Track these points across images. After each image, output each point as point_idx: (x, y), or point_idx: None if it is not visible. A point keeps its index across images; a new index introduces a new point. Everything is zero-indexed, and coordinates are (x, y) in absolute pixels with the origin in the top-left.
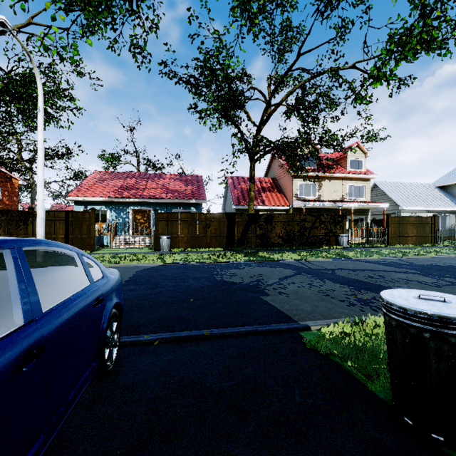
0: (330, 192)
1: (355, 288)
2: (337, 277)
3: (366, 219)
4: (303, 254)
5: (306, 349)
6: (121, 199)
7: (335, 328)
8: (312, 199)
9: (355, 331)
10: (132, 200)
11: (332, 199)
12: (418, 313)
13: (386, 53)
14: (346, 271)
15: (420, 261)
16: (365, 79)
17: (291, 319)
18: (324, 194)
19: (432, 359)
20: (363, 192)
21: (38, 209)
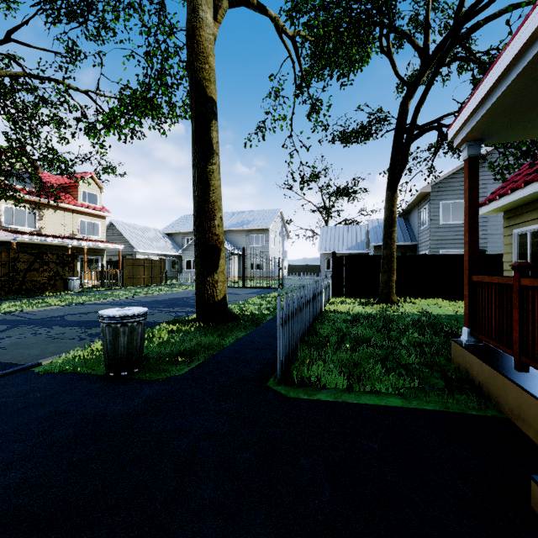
0: (56, 225)
1: (87, 327)
2: (67, 322)
3: (102, 260)
4: (16, 304)
5: (40, 375)
6: None
7: (68, 355)
8: (28, 231)
9: (85, 352)
10: None
11: (59, 234)
12: (116, 315)
13: (118, 110)
14: (78, 315)
15: (147, 298)
16: (98, 120)
17: (16, 365)
18: (48, 226)
19: (122, 336)
20: (98, 230)
21: None
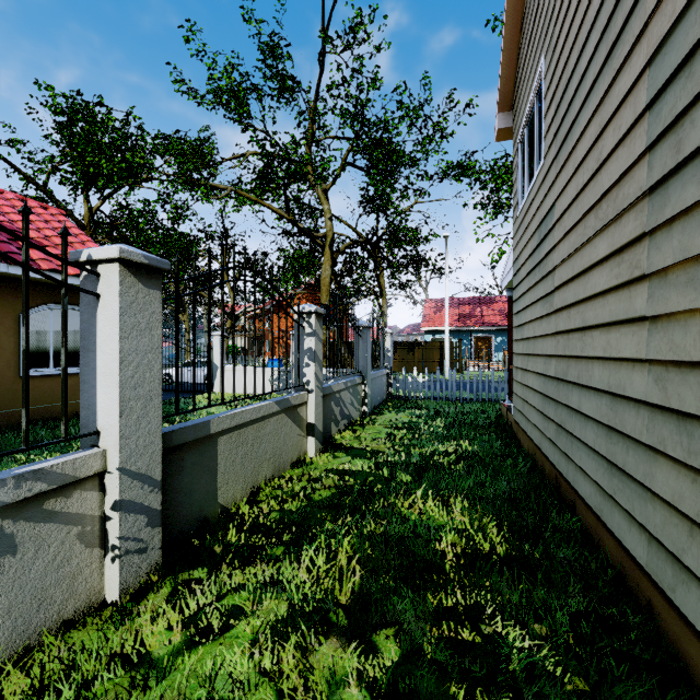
0: None
1: None
2: None
3: None
4: None
5: None
6: (466, 327)
7: None
8: None
9: None
10: (476, 328)
11: None
12: None
13: None
14: None
15: None
16: None
17: None
18: None
19: None
20: None
21: (446, 343)
